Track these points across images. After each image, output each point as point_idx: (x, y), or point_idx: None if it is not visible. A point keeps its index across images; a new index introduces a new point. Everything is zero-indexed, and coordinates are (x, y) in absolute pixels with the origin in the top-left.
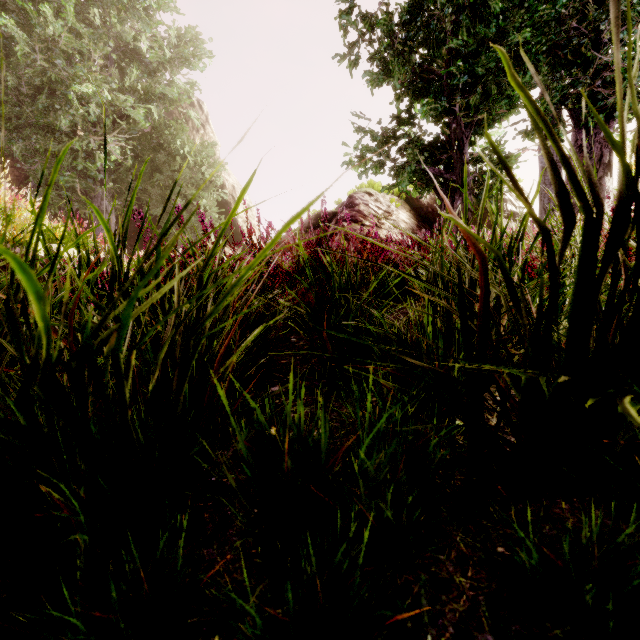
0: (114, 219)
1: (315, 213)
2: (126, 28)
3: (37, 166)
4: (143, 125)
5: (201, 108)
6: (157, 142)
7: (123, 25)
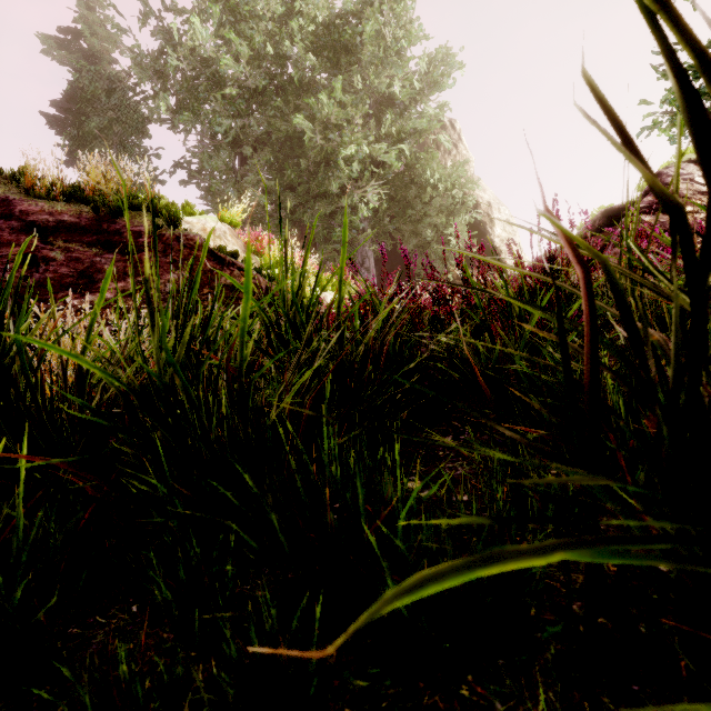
0: (373, 262)
1: (601, 211)
2: (383, 79)
3: (319, 228)
4: (396, 166)
5: (453, 127)
6: (409, 179)
7: (379, 78)
